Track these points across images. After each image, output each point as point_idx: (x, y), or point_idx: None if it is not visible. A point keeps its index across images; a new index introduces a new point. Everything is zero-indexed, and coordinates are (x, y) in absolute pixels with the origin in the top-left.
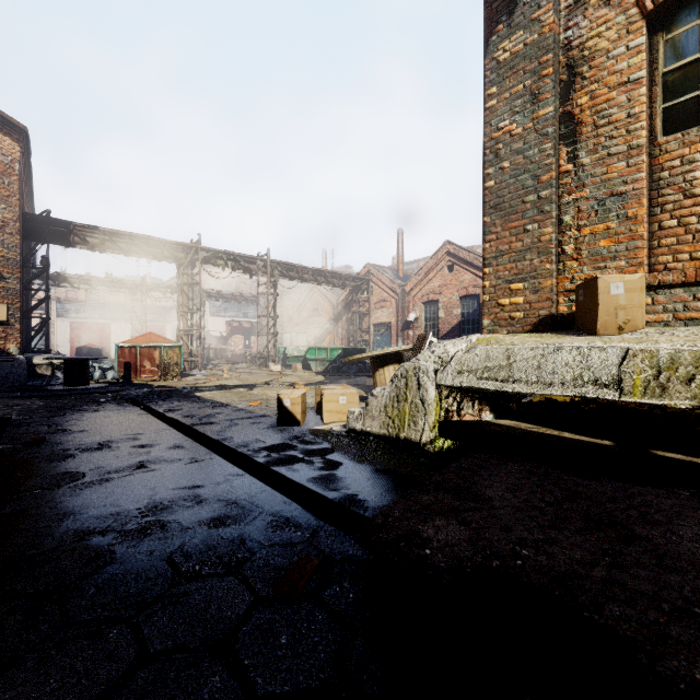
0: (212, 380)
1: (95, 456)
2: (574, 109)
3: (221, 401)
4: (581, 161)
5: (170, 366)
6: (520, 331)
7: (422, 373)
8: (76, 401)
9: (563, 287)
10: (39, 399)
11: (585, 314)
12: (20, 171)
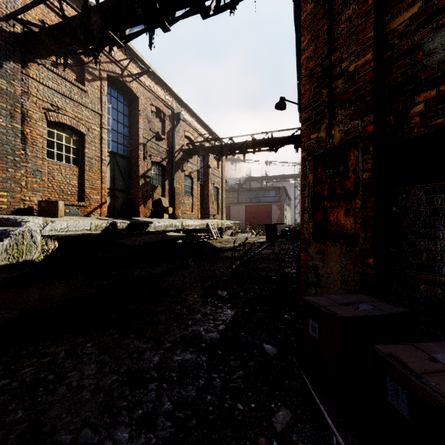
0: None
1: None
2: (25, 132)
3: None
4: (28, 152)
5: None
6: (5, 214)
7: (34, 231)
8: None
9: (22, 198)
10: None
11: (48, 211)
12: None
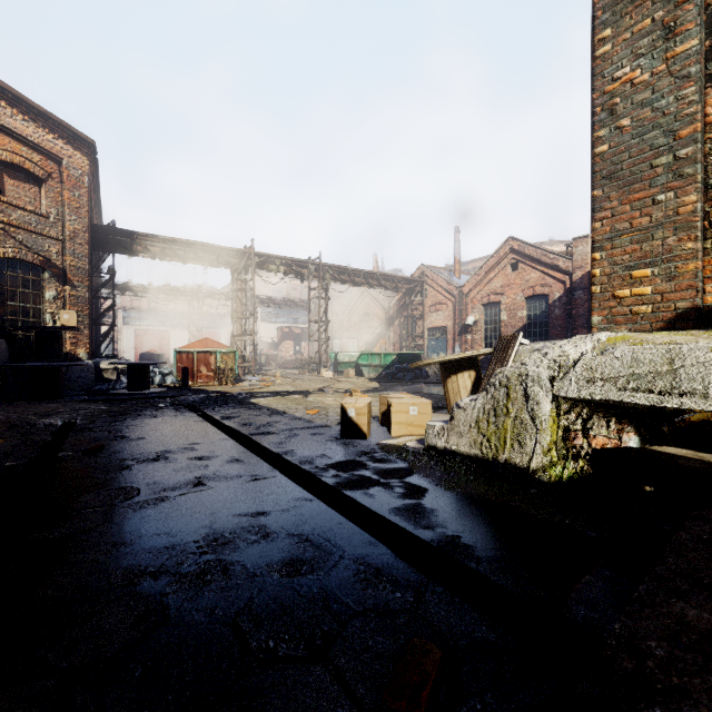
0: (266, 385)
1: (152, 468)
2: None
3: (277, 409)
4: None
5: (225, 372)
6: (646, 330)
7: (531, 381)
8: (136, 406)
9: None
10: (104, 403)
11: None
12: (89, 183)
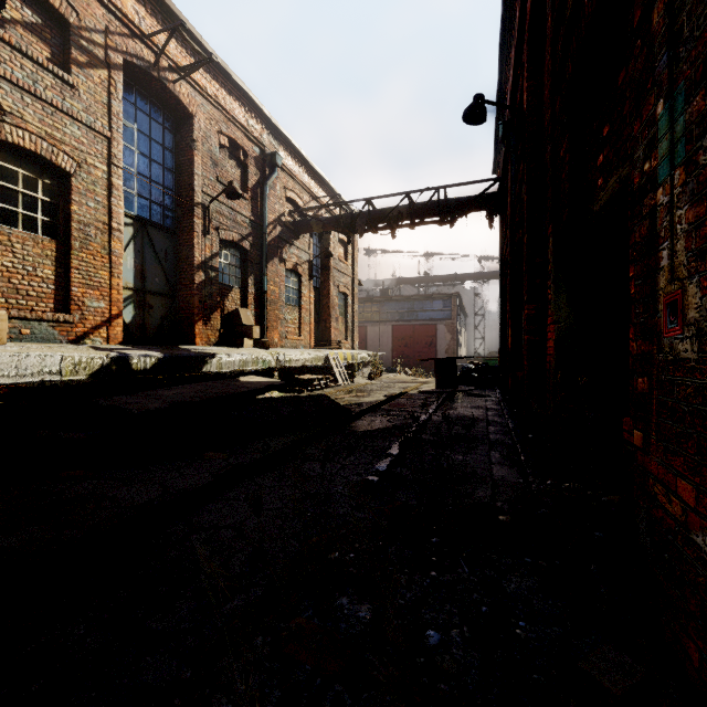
0: None
1: None
2: None
3: None
4: None
5: None
6: None
7: None
8: None
9: None
10: None
11: None
12: None
